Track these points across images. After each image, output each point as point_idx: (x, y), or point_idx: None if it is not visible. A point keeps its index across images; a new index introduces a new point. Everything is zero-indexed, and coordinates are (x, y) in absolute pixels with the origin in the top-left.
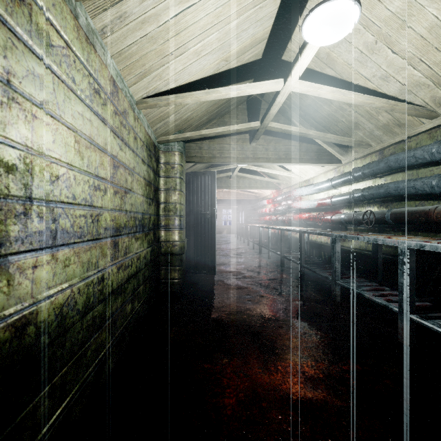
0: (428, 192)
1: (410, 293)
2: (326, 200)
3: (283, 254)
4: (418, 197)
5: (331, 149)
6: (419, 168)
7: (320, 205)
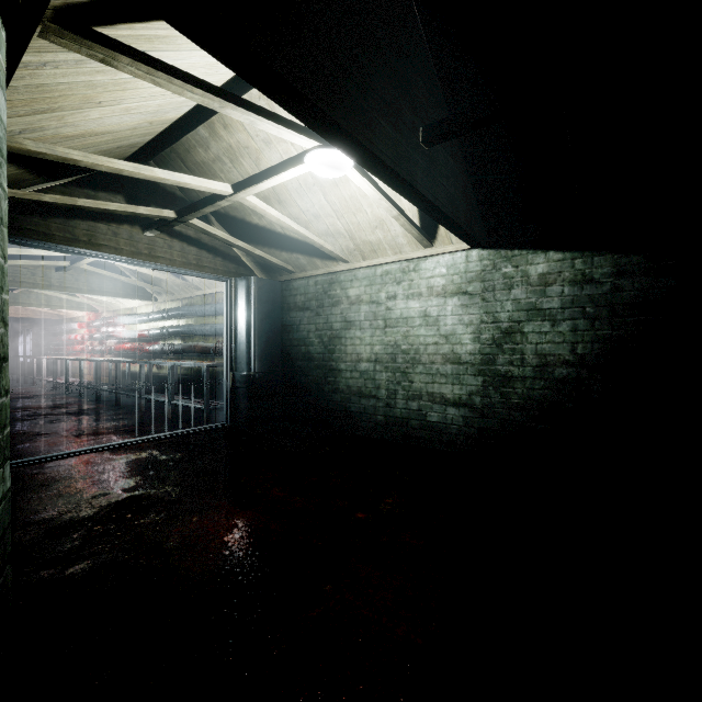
0: (197, 334)
1: (172, 389)
2: (146, 332)
3: (100, 387)
4: (197, 336)
5: (148, 289)
6: (198, 318)
7: (141, 336)
